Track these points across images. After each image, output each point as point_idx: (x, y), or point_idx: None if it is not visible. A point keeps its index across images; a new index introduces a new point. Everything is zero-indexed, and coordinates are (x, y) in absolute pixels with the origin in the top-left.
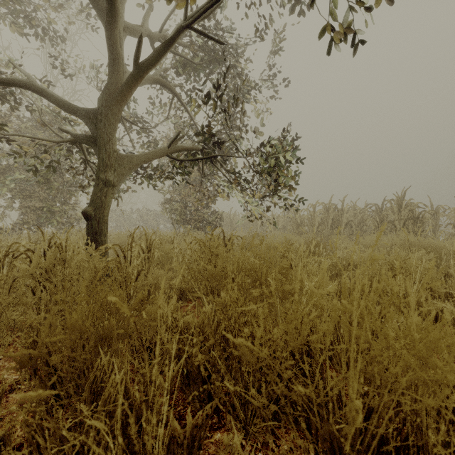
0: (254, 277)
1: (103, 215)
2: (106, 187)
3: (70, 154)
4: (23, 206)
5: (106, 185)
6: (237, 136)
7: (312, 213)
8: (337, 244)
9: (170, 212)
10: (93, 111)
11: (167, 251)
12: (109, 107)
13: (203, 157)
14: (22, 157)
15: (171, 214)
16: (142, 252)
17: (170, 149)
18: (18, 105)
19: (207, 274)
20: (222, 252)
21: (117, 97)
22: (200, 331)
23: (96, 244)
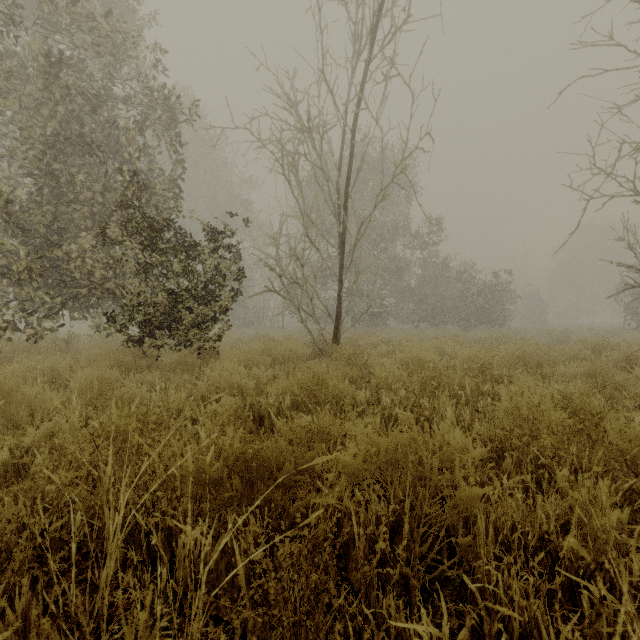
0: None
1: None
2: None
3: None
4: None
5: None
6: None
7: None
8: None
9: None
10: None
11: None
12: None
13: None
14: None
15: None
16: None
17: None
18: None
19: None
20: None
21: None
22: None
23: None
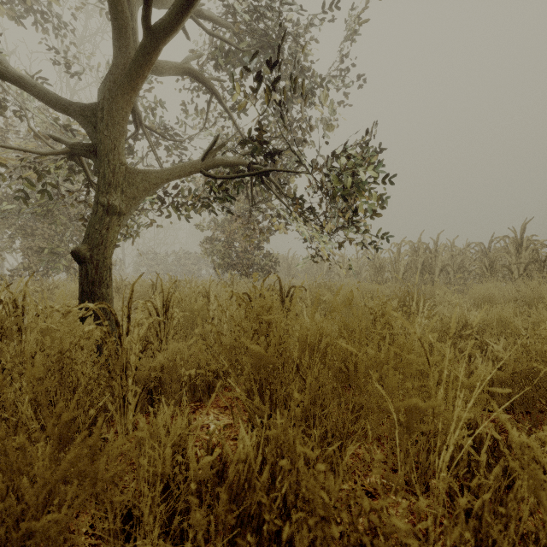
0: (339, 369)
1: (104, 257)
2: (108, 215)
3: (72, 175)
4: (24, 247)
5: (108, 212)
6: (297, 152)
7: (396, 255)
8: (436, 298)
9: (212, 255)
10: (92, 107)
11: (197, 309)
12: (112, 99)
13: (251, 173)
14: (4, 178)
15: (213, 256)
16: (155, 312)
17: (205, 164)
18: (5, 110)
19: (252, 360)
20: (279, 320)
21: (124, 83)
22: (231, 496)
23: (93, 298)
